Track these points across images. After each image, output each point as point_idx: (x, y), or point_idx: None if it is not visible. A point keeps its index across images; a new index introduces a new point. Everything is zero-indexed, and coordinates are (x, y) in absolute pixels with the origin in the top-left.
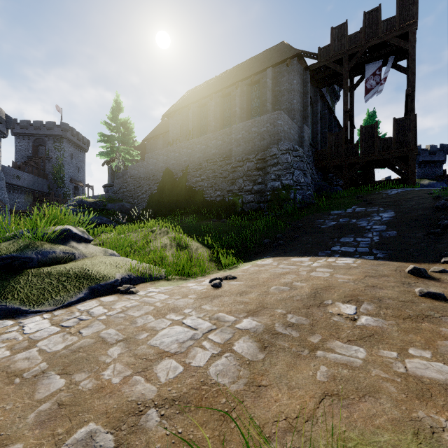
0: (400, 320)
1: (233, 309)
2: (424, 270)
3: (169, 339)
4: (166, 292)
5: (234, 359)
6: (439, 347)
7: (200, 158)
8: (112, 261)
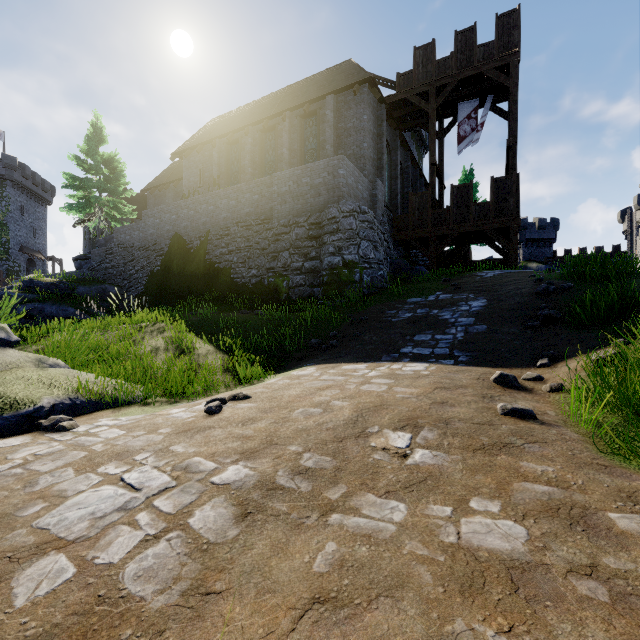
0: (469, 454)
1: (221, 448)
2: (514, 377)
3: (78, 512)
4: (125, 425)
5: (181, 543)
6: (514, 493)
7: (227, 219)
8: (44, 376)
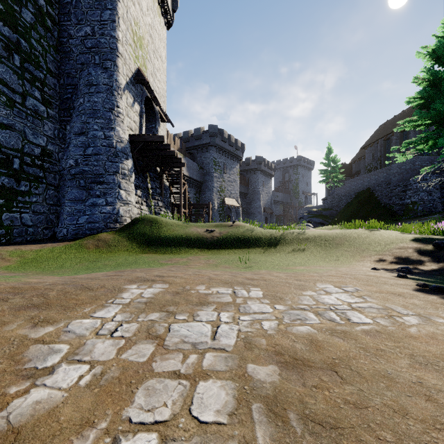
0: None
1: None
2: None
3: None
4: None
5: None
6: None
7: (374, 184)
8: None
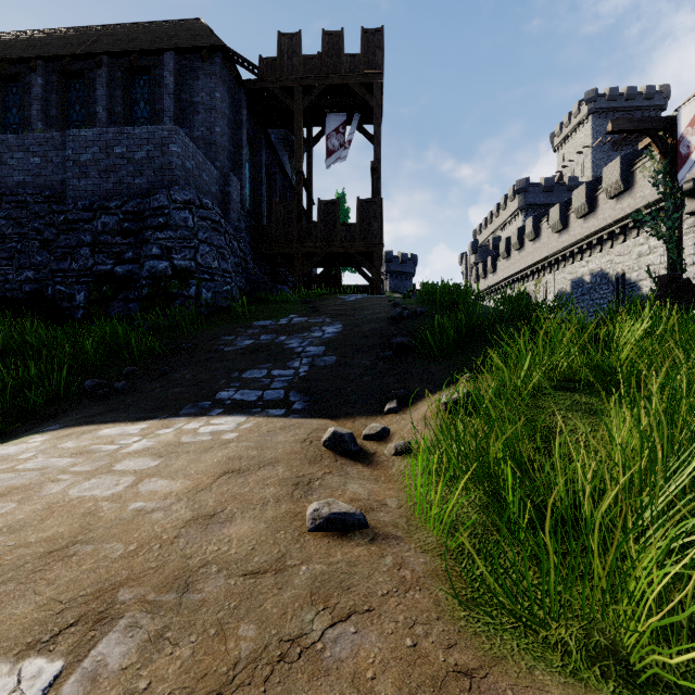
0: None
1: None
2: (351, 437)
3: None
4: None
5: None
6: None
7: None
8: None
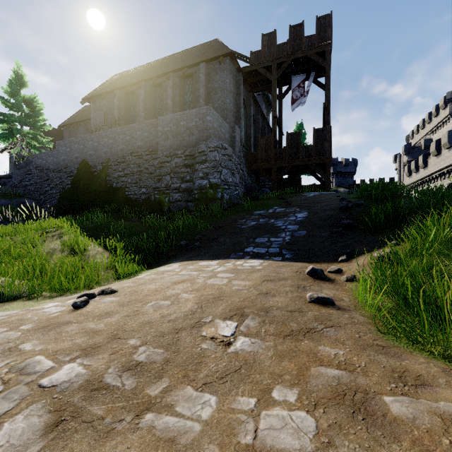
0: (280, 340)
1: (66, 345)
2: (321, 271)
3: None
4: None
5: None
6: (311, 379)
7: (123, 150)
8: None
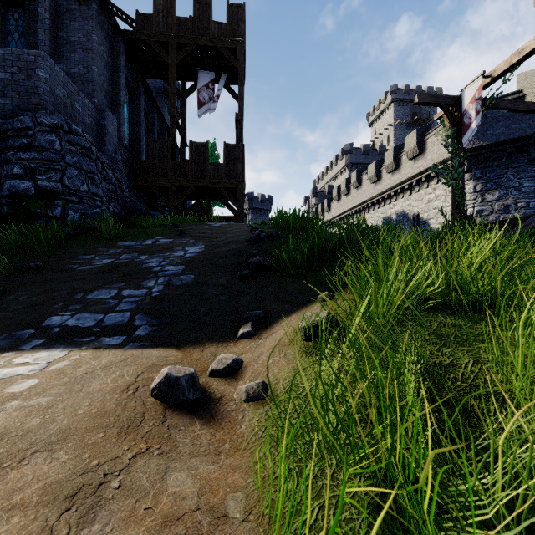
0: None
1: None
2: (190, 379)
3: None
4: None
5: None
6: None
7: None
8: None
